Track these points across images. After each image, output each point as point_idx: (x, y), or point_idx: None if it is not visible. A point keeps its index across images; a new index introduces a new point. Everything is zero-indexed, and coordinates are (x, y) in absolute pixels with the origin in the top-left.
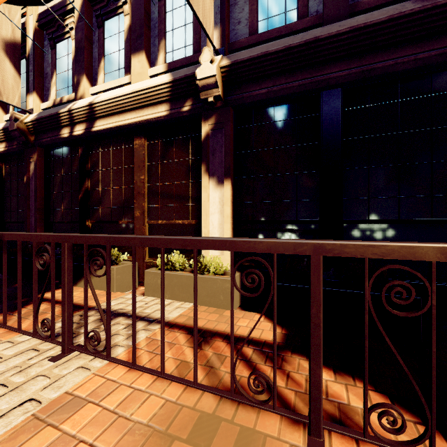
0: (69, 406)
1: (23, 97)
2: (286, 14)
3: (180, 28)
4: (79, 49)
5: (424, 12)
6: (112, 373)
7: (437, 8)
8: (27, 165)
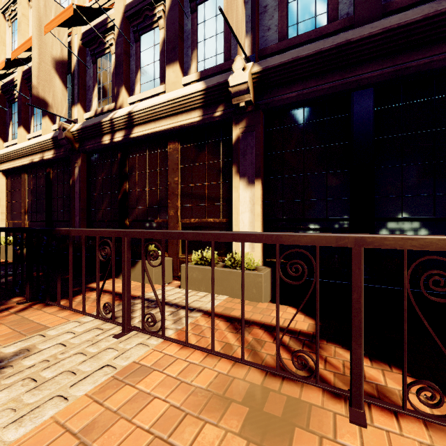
0: (138, 372)
1: (68, 108)
2: (315, 18)
3: (211, 38)
4: (118, 63)
5: None
6: (167, 350)
7: None
8: (72, 169)
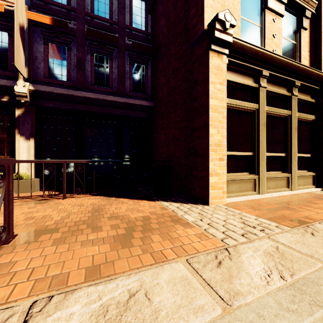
0: None
1: None
2: (62, 76)
3: None
4: None
5: (104, 100)
6: None
7: (107, 101)
8: None
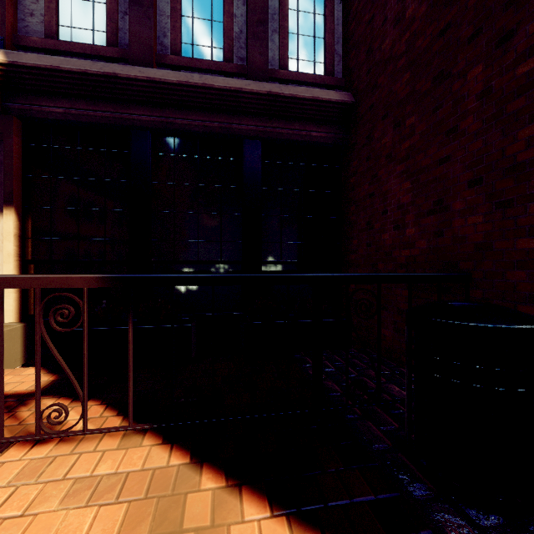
0: None
1: None
2: (93, 32)
3: None
4: None
5: (205, 89)
6: None
7: (214, 90)
8: None
